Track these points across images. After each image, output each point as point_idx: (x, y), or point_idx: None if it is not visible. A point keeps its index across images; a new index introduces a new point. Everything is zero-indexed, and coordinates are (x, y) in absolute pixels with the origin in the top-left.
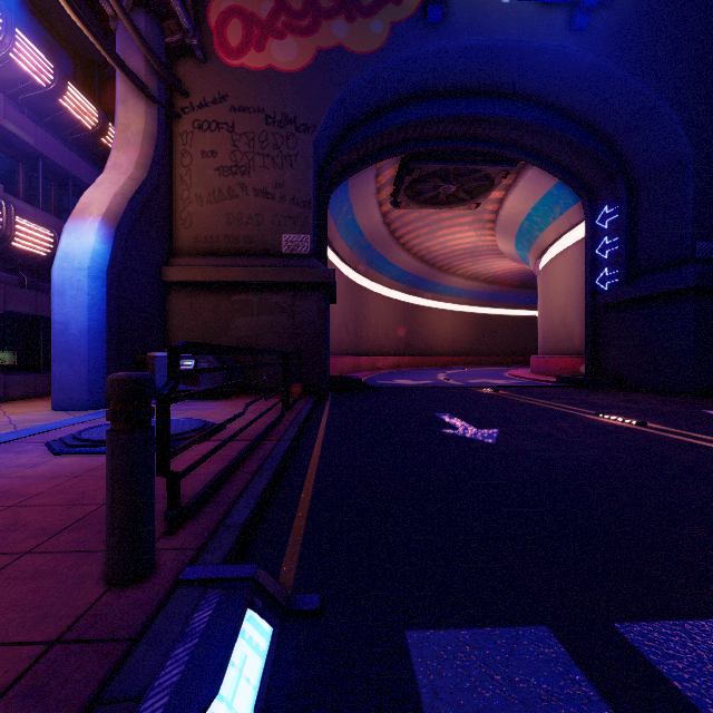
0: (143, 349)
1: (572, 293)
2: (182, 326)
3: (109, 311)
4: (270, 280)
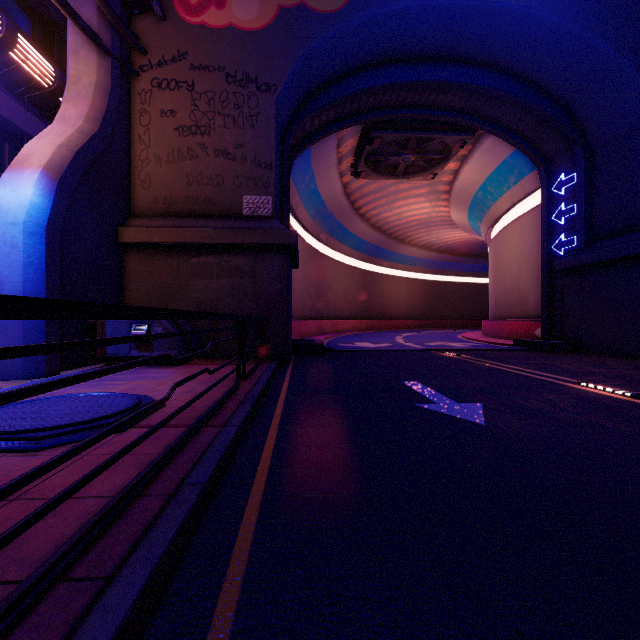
0: None
1: (525, 259)
2: (139, 289)
3: (49, 271)
4: (230, 241)
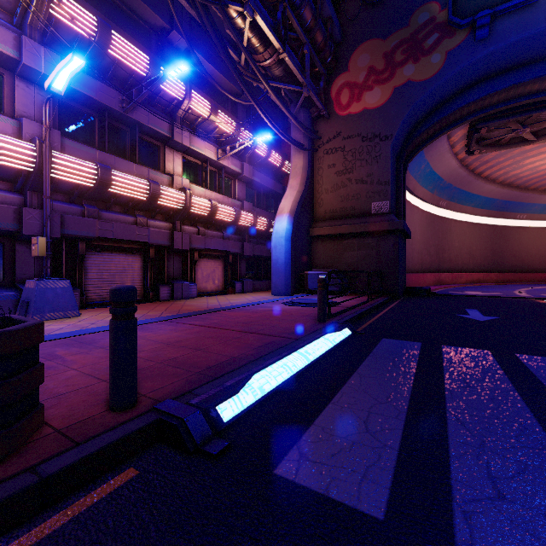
0: (302, 270)
1: None
2: (318, 258)
3: (291, 254)
4: (364, 230)
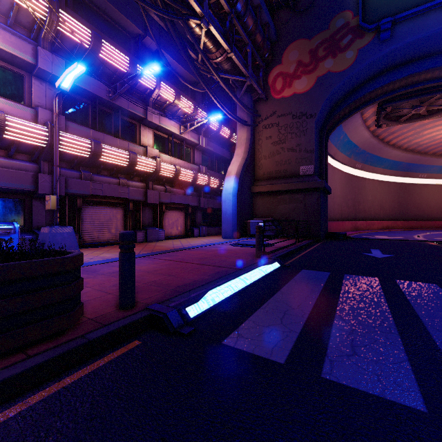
0: (245, 219)
1: None
2: (258, 210)
3: (237, 206)
4: (294, 188)
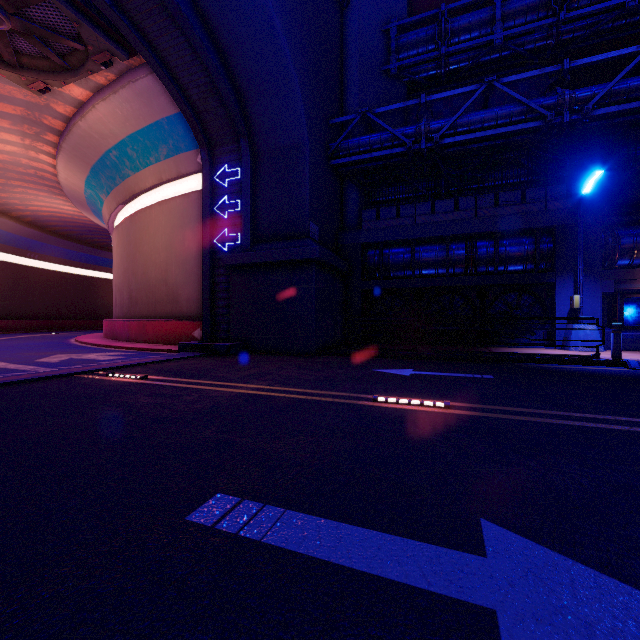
0: None
1: (177, 250)
2: None
3: None
4: None
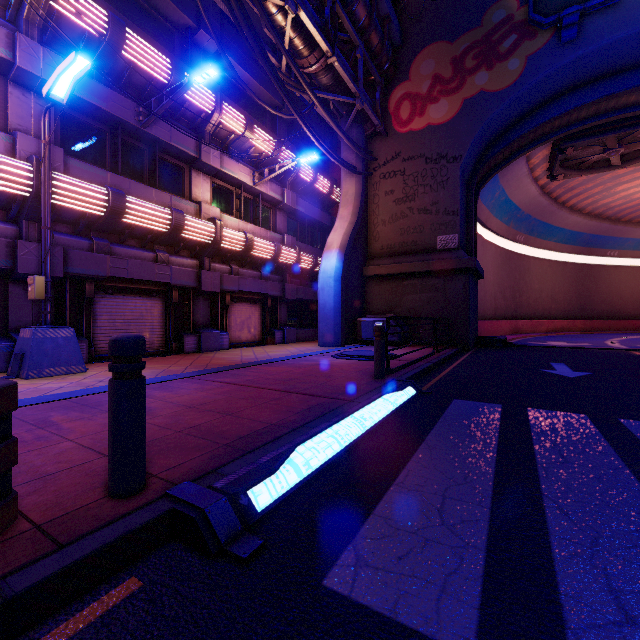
0: (354, 316)
1: None
2: (373, 302)
3: (342, 297)
4: (428, 269)
